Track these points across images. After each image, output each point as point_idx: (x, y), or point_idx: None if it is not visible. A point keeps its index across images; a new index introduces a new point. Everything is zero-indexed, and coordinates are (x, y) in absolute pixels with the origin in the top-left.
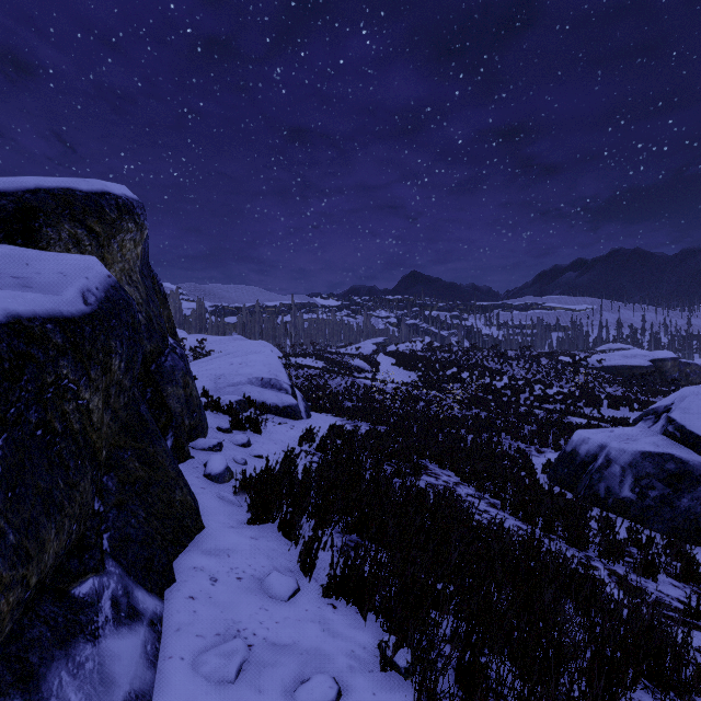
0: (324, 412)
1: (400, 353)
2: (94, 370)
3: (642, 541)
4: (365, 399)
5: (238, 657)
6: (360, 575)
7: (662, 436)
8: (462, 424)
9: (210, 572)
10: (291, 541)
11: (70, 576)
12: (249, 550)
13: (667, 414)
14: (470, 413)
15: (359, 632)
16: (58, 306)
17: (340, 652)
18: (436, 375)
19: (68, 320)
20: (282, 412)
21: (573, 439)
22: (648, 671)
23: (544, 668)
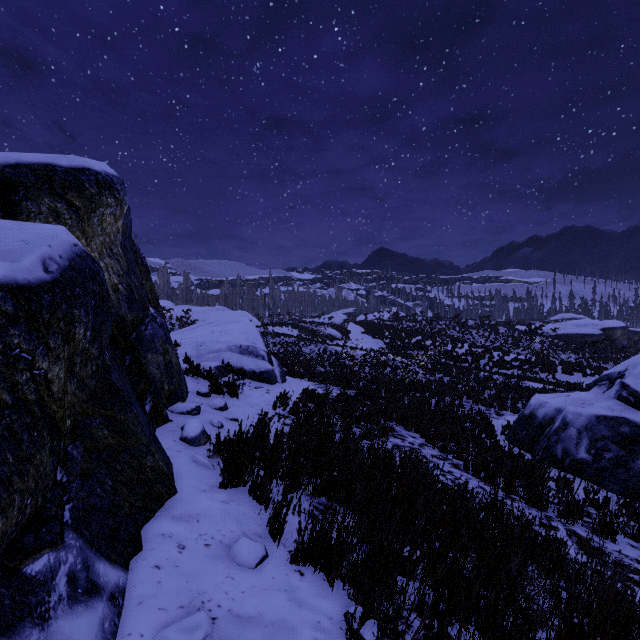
0: (298, 377)
1: (369, 322)
2: (54, 339)
3: (599, 501)
4: (336, 364)
5: (200, 633)
6: (328, 542)
7: (616, 401)
8: (426, 388)
9: (179, 539)
10: (262, 505)
11: (23, 553)
12: (219, 515)
13: (621, 380)
14: (433, 378)
15: (326, 601)
16: (13, 273)
17: (305, 623)
18: (402, 342)
19: (23, 287)
20: (258, 377)
21: (531, 403)
22: (615, 639)
23: (513, 639)
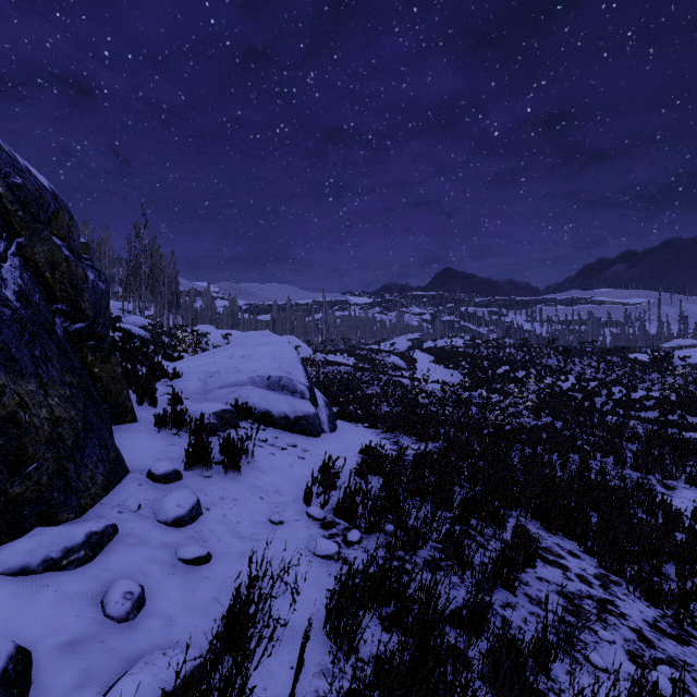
0: (355, 421)
1: (438, 349)
2: None
3: None
4: (404, 402)
5: None
6: None
7: None
8: (537, 439)
9: None
10: None
11: None
12: None
13: None
14: (540, 422)
15: None
16: None
17: None
18: (484, 373)
19: None
20: (293, 425)
21: None
22: None
23: None
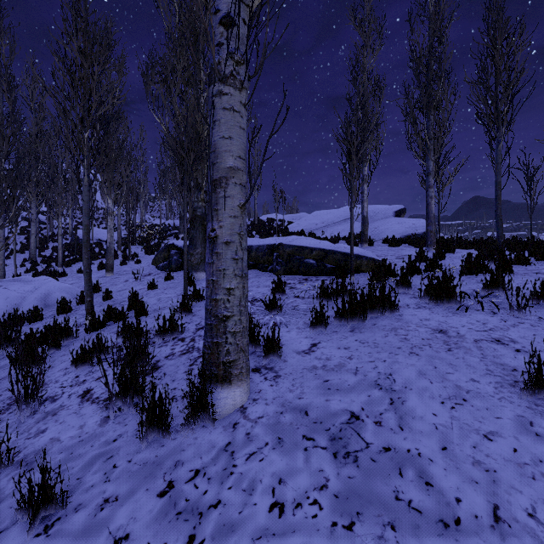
0: None
1: None
2: None
3: None
4: None
5: None
6: None
7: None
8: None
9: None
10: None
11: None
12: None
13: None
14: None
15: None
16: None
17: None
18: None
19: None
20: None
21: None
22: None
23: None
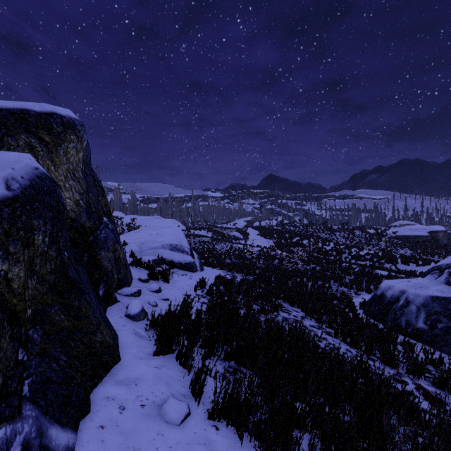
0: (212, 266)
1: (262, 227)
2: (14, 245)
3: (436, 361)
4: (239, 257)
5: None
6: (237, 402)
7: (445, 285)
8: (304, 274)
9: (120, 401)
10: (186, 369)
11: None
12: (152, 378)
13: (449, 270)
14: (309, 267)
15: None
16: None
17: None
18: (286, 241)
19: None
20: (184, 267)
21: (381, 286)
22: None
23: None
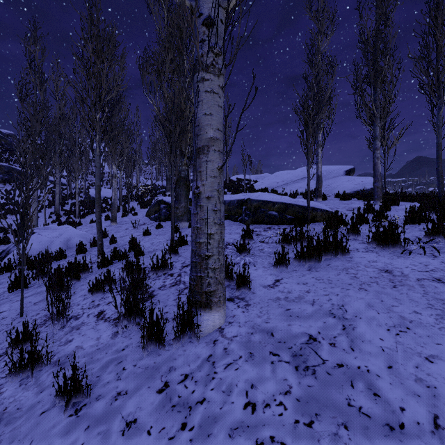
0: None
1: None
2: None
3: None
4: None
5: None
6: None
7: None
8: None
9: None
10: None
11: None
12: None
13: None
14: None
15: None
16: None
17: None
18: None
19: None
20: None
21: None
22: None
23: None
